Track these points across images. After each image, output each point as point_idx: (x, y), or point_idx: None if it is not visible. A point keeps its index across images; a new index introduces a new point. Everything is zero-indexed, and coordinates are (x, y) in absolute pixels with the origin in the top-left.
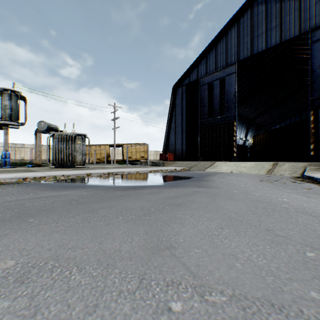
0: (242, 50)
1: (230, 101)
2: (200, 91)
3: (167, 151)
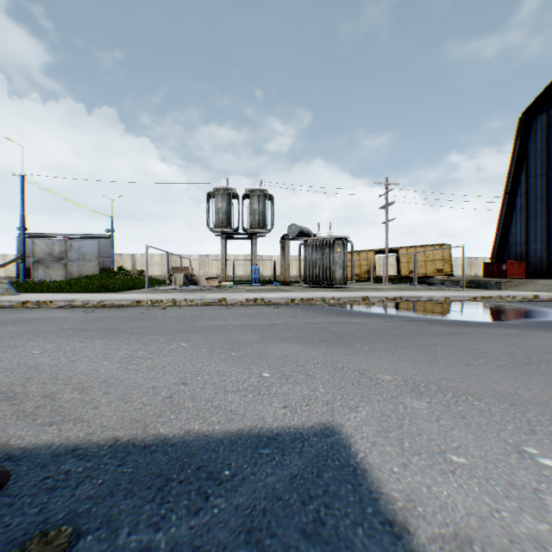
0: None
1: None
2: None
3: (503, 257)
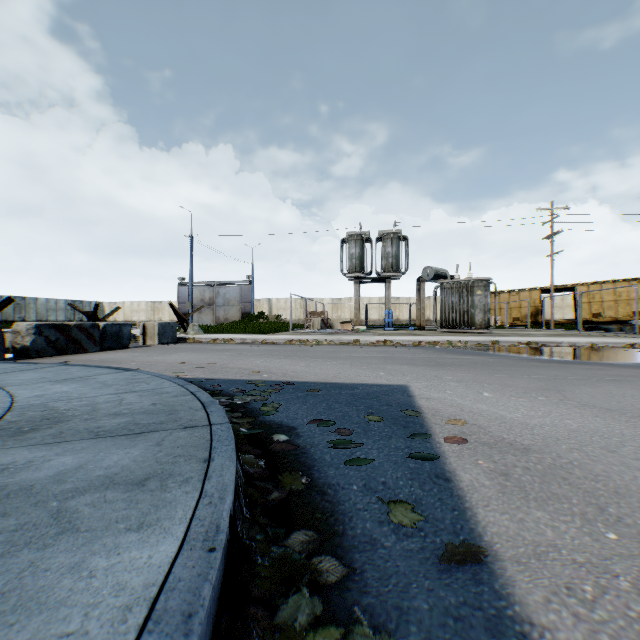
0: None
1: None
2: None
3: None
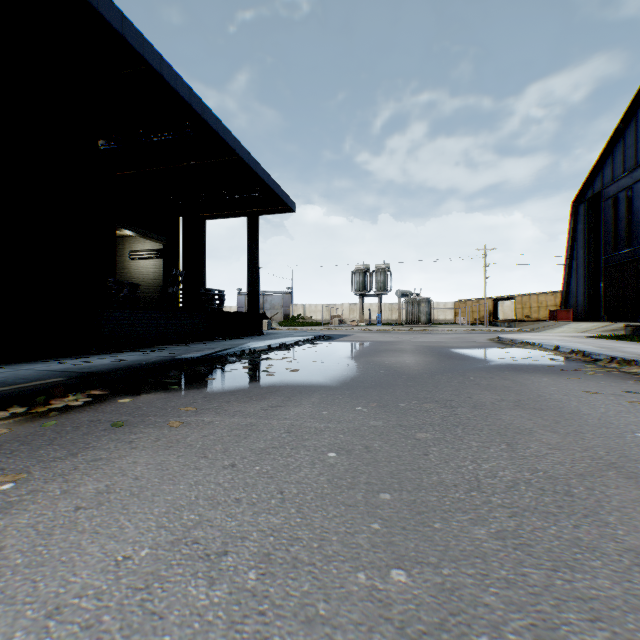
0: None
1: (636, 225)
2: (603, 210)
3: (567, 306)
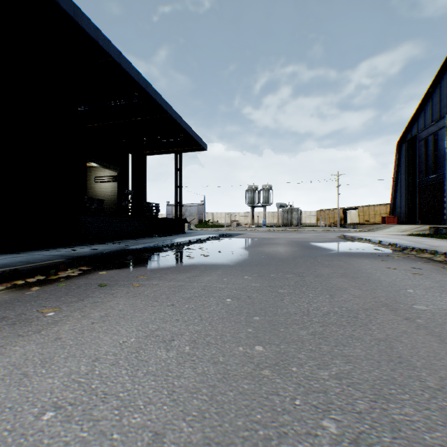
0: None
1: (440, 158)
2: (418, 148)
3: (394, 213)
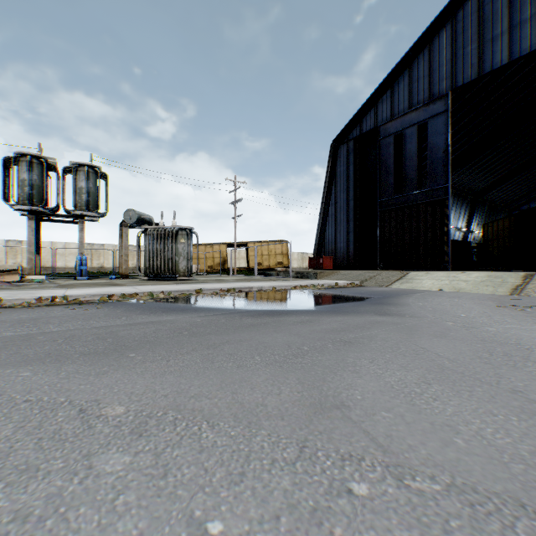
0: (461, 68)
1: (437, 163)
2: (381, 148)
3: (322, 253)
